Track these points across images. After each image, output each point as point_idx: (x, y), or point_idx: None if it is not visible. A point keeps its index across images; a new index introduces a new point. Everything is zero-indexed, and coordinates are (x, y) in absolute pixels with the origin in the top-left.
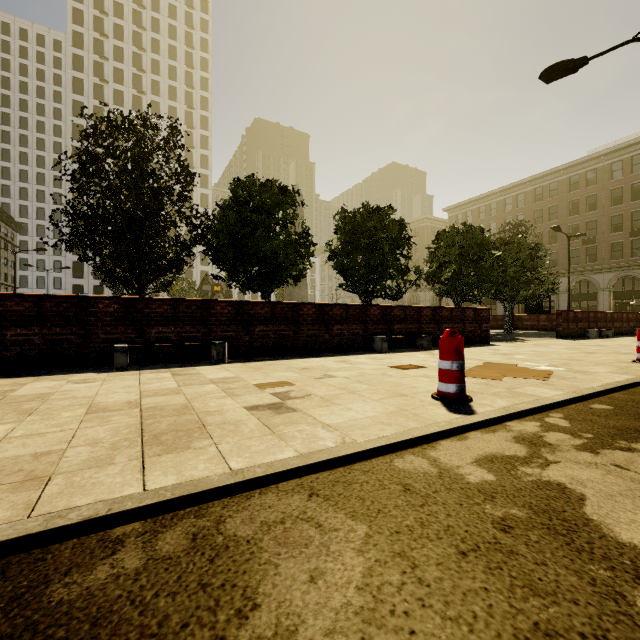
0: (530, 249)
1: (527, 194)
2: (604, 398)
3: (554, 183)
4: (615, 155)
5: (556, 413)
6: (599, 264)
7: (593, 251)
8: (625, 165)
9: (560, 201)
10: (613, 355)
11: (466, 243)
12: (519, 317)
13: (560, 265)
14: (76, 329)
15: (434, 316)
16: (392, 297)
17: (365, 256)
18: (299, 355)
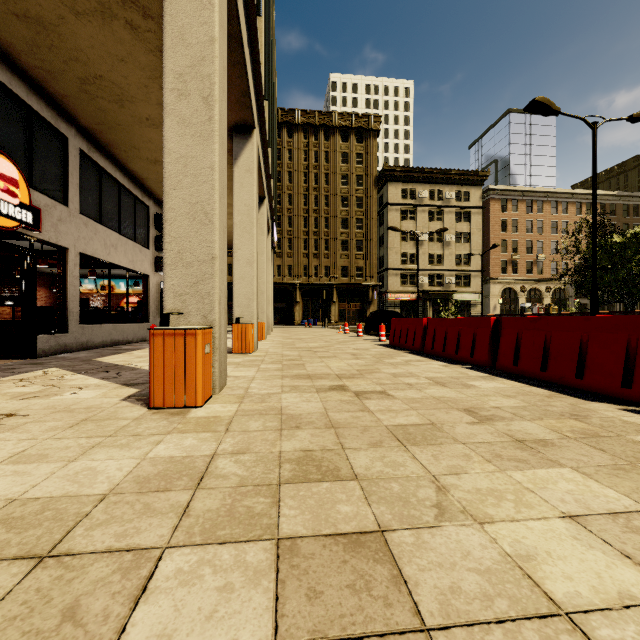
0: None
1: None
2: None
3: None
4: None
5: None
6: None
7: None
8: None
9: None
10: None
11: None
12: None
13: None
14: None
15: None
16: None
17: None
18: None
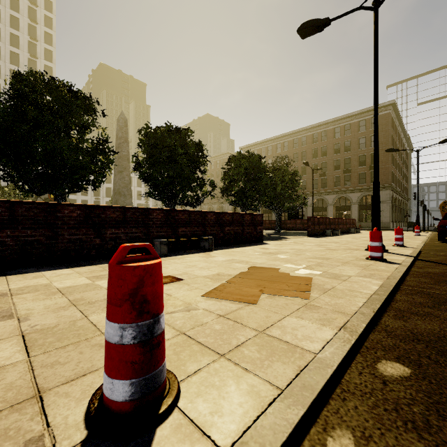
0: (291, 174)
1: (289, 142)
2: (381, 334)
3: (304, 137)
4: (336, 123)
5: (339, 431)
6: (328, 189)
7: (325, 181)
8: (341, 130)
9: (308, 148)
10: (349, 251)
11: (249, 165)
12: (285, 221)
13: (308, 189)
14: None
15: (218, 220)
16: (192, 204)
17: (167, 168)
18: (54, 264)
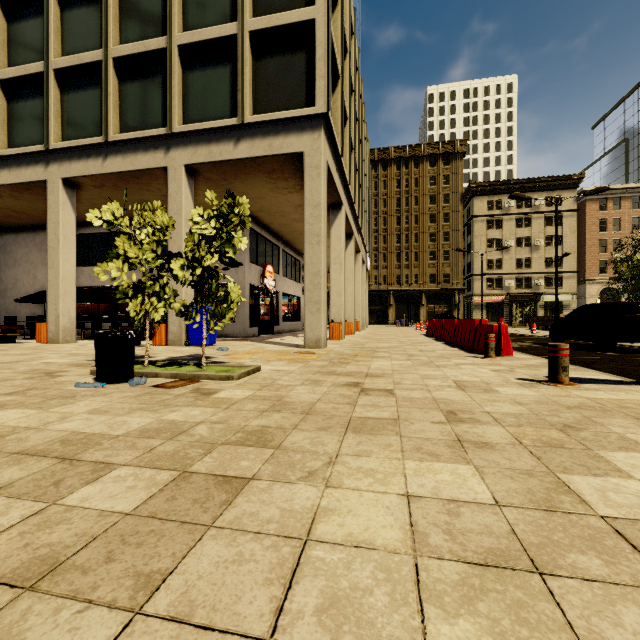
0: None
1: None
2: None
3: None
4: None
5: None
6: None
7: None
8: None
9: None
10: None
11: None
12: None
13: None
14: (543, 322)
15: None
16: None
17: None
18: None
